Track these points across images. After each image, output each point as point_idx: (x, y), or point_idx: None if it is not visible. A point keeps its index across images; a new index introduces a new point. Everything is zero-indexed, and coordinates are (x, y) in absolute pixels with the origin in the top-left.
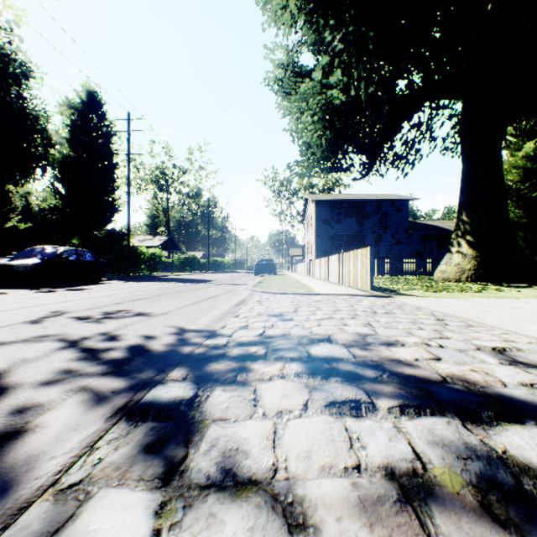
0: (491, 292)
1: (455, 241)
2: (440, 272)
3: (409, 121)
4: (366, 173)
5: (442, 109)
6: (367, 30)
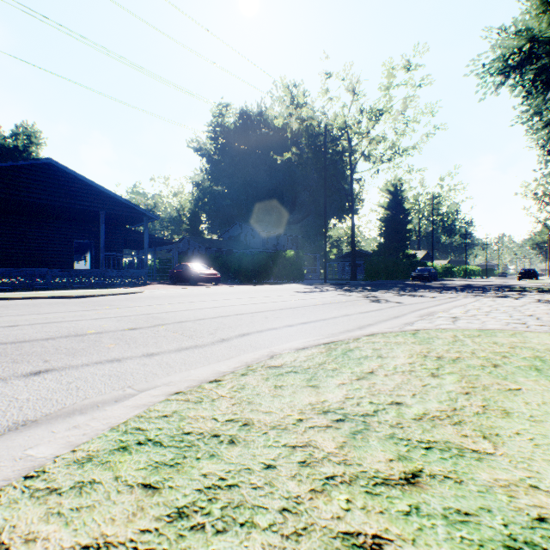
0: None
1: None
2: None
3: None
4: None
5: None
6: None
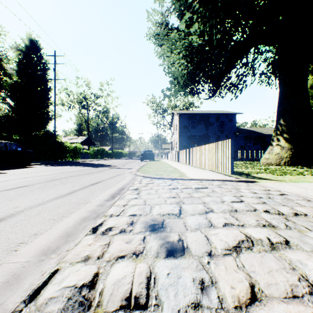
0: None
1: (275, 138)
2: (265, 159)
3: (241, 60)
4: (212, 94)
5: (260, 54)
6: None
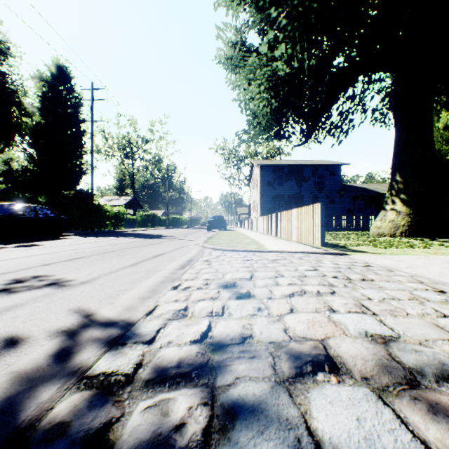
0: (438, 248)
1: (389, 199)
2: (376, 227)
3: (345, 93)
4: (306, 139)
5: (373, 84)
6: (311, 5)
